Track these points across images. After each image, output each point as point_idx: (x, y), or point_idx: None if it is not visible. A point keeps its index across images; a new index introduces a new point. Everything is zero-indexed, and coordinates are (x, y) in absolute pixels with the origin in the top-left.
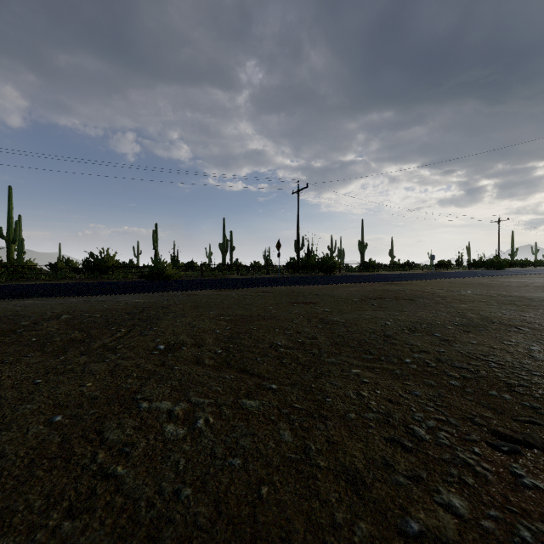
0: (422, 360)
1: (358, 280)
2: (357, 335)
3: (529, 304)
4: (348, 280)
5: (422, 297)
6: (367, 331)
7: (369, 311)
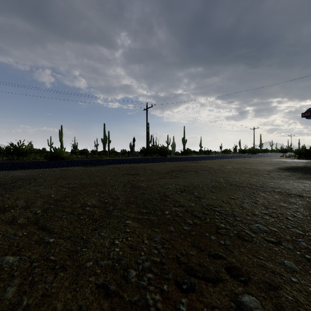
0: (175, 212)
1: (175, 160)
2: (146, 195)
3: (256, 173)
4: (170, 160)
5: (203, 170)
6: (154, 193)
7: (166, 179)
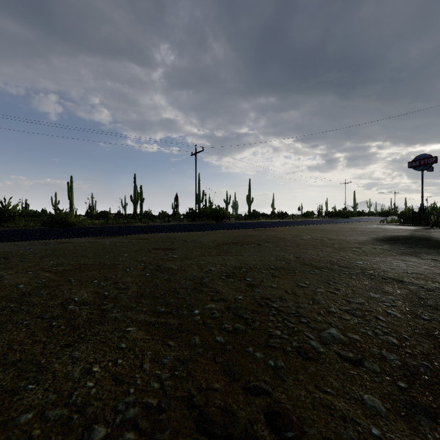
0: (210, 311)
1: (234, 227)
2: (172, 283)
3: (343, 246)
4: (226, 227)
5: (269, 242)
6: (186, 279)
7: (211, 256)
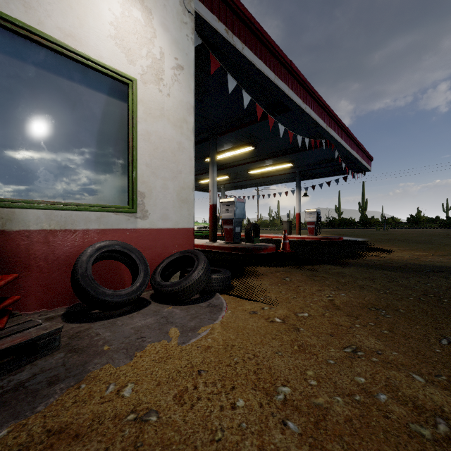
0: None
1: None
2: None
3: None
4: None
5: None
6: None
7: None
